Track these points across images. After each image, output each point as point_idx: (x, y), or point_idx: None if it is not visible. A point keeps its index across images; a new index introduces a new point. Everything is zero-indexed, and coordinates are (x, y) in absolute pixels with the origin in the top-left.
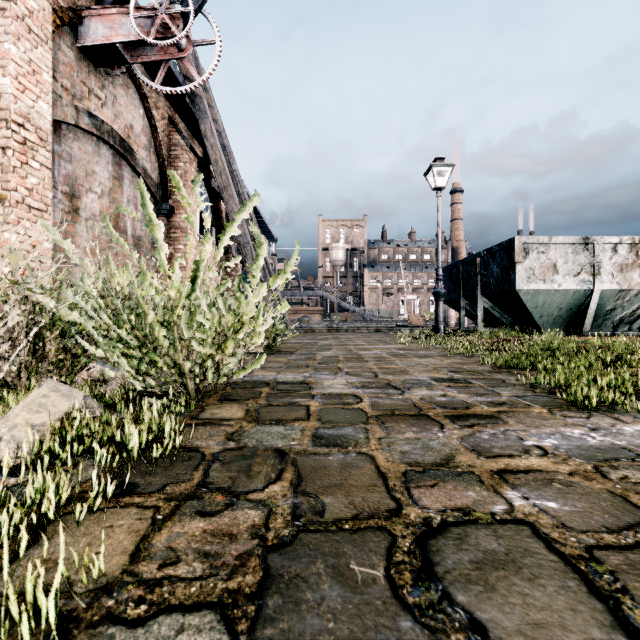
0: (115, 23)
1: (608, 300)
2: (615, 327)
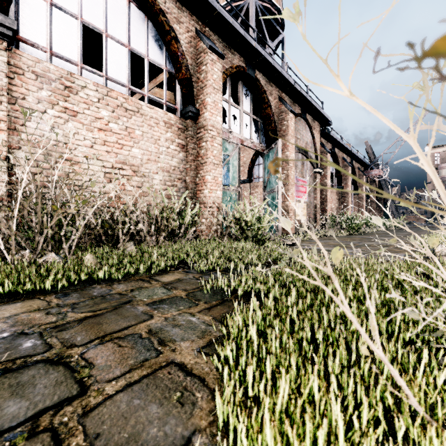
0: (368, 173)
1: None
2: None
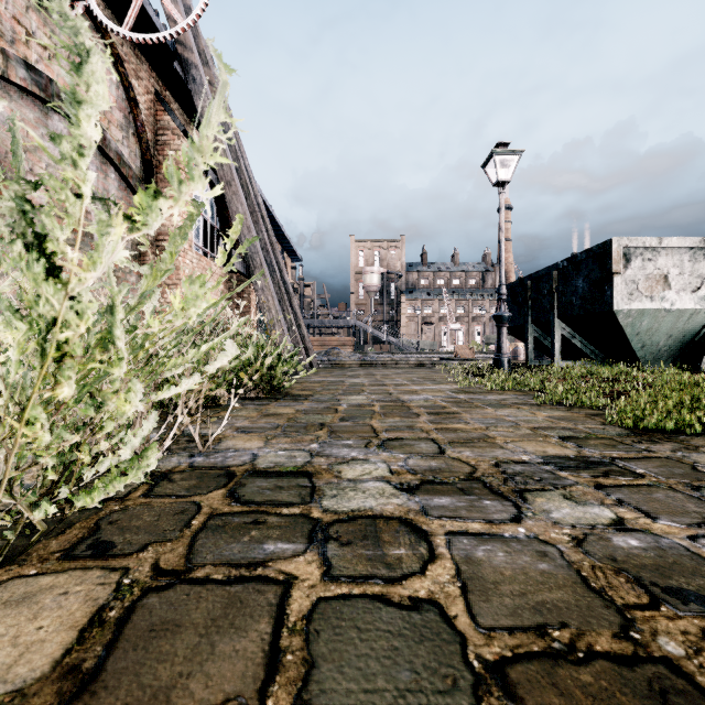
0: None
1: None
2: None
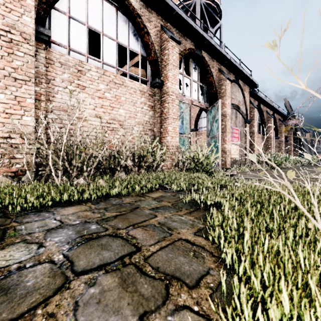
0: (287, 122)
1: None
2: None
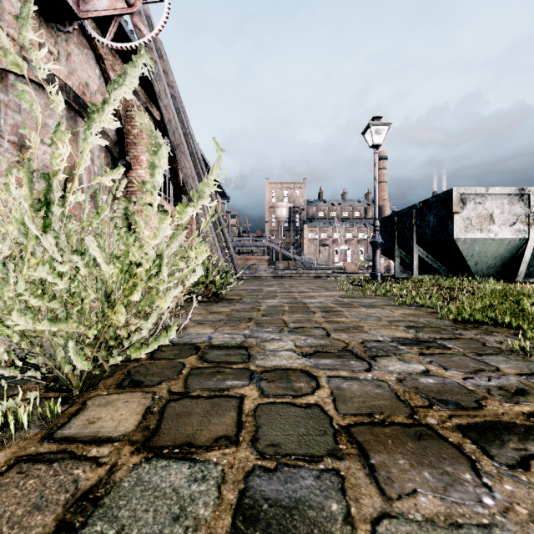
0: None
1: None
2: None
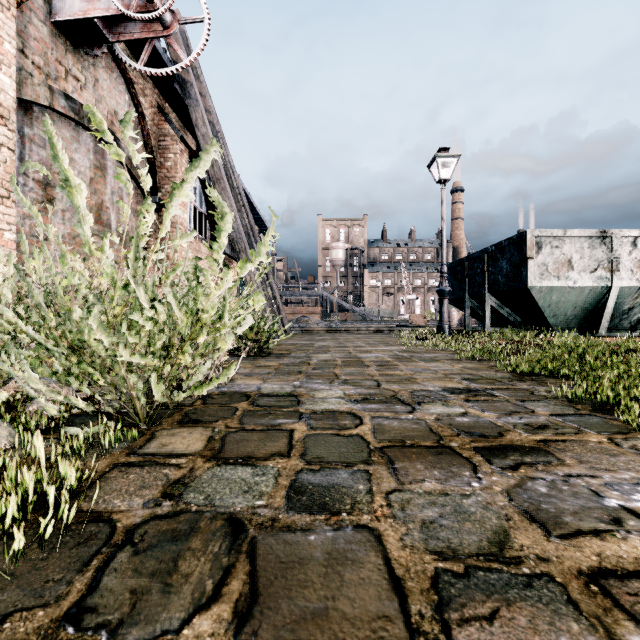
0: None
1: (626, 298)
2: (632, 327)
